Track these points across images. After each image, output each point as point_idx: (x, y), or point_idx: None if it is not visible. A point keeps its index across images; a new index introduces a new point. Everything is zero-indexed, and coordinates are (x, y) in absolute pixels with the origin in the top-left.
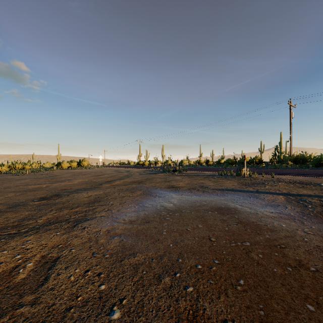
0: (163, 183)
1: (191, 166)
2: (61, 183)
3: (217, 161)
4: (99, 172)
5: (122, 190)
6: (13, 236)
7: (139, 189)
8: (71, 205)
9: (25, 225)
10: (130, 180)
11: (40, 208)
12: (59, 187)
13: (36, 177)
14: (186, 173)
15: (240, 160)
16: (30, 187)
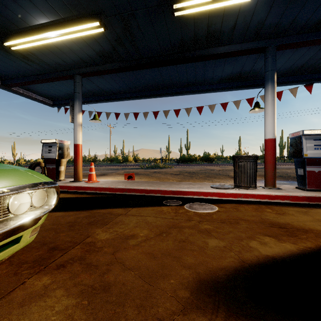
0: None
1: None
2: None
3: None
4: None
5: None
6: None
7: None
8: None
9: None
10: None
11: None
12: None
13: None
14: None
15: (83, 159)
16: None
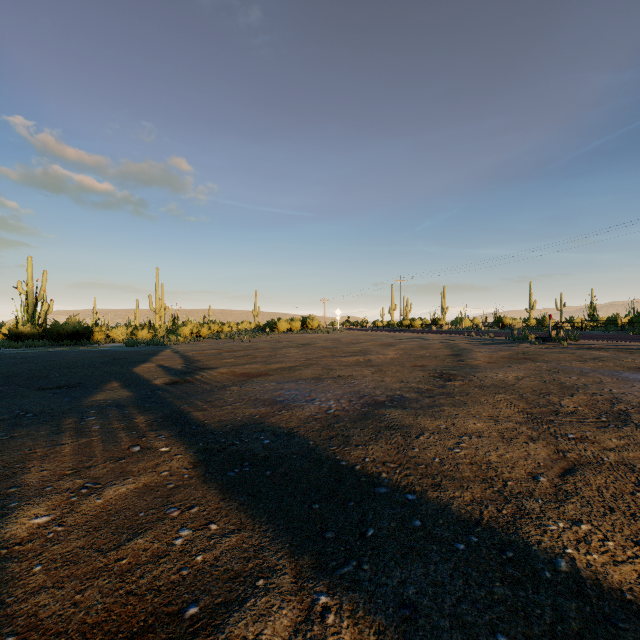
0: (598, 362)
1: (532, 330)
2: (379, 357)
3: (610, 320)
4: (366, 339)
5: (541, 371)
6: (625, 425)
7: (577, 371)
8: (545, 390)
9: (574, 412)
10: (494, 355)
11: (494, 391)
12: (393, 362)
13: (284, 345)
14: (588, 345)
15: None
16: (344, 360)
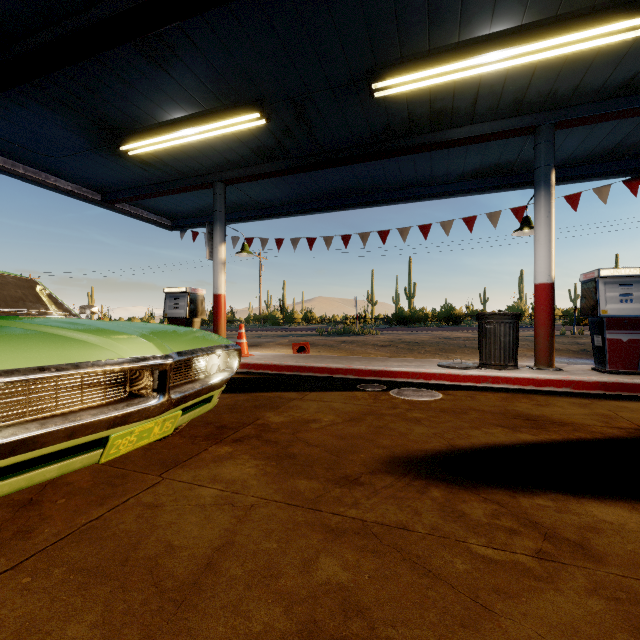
0: None
1: None
2: None
3: None
4: None
5: None
6: None
7: None
8: None
9: None
10: None
11: None
12: None
13: None
14: None
15: (211, 318)
16: None
